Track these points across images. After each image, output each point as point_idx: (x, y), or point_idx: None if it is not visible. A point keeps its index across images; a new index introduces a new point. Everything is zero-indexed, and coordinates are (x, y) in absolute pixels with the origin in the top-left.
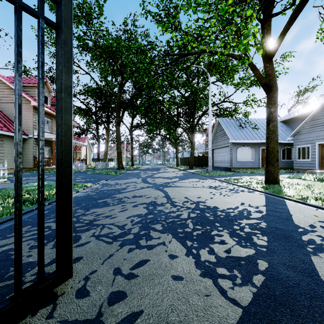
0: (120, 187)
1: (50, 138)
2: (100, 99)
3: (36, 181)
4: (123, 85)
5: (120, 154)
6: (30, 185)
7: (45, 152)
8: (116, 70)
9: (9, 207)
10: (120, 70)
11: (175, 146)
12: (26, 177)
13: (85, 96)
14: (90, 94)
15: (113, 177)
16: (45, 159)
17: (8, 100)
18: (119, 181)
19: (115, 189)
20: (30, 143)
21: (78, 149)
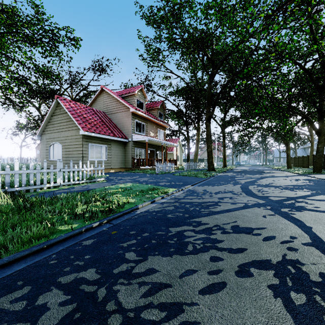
0: (209, 199)
1: (144, 141)
2: (190, 98)
3: (123, 182)
4: (214, 75)
5: (211, 154)
6: (116, 186)
7: (141, 154)
8: (206, 62)
9: (68, 219)
10: (211, 59)
11: (286, 141)
12: (120, 177)
13: (175, 97)
14: (180, 94)
15: (202, 181)
16: (140, 160)
17: (116, 111)
18: (209, 189)
19: (202, 202)
20: (130, 145)
21: (171, 150)
